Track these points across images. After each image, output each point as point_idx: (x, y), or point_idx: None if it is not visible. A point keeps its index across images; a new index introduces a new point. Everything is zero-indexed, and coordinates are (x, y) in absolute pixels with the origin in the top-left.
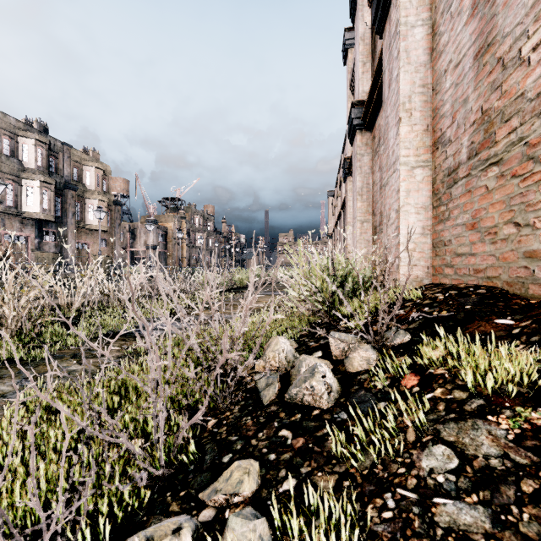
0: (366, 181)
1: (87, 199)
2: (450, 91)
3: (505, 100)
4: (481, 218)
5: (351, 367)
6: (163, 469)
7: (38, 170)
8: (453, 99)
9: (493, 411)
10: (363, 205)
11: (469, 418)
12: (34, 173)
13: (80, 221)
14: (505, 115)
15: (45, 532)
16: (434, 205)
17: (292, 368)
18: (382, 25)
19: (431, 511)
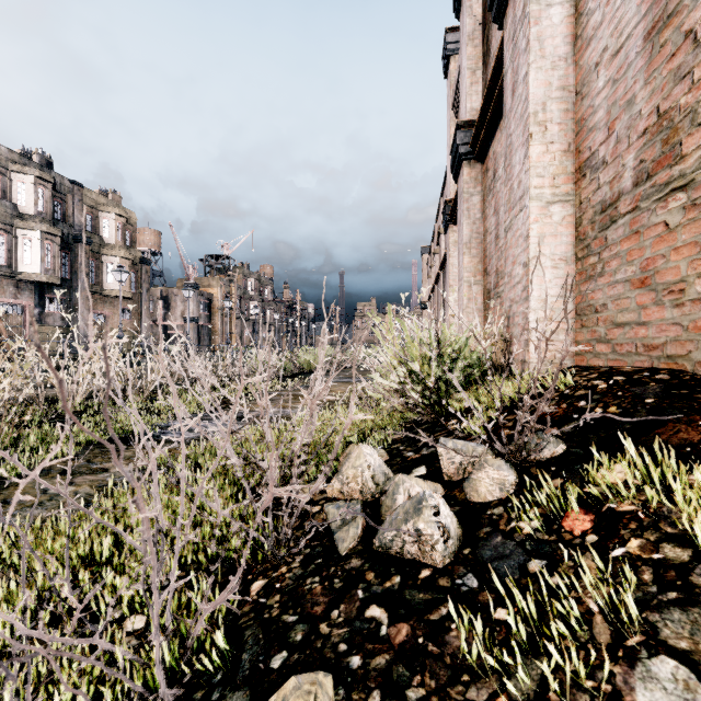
0: (476, 229)
1: (105, 255)
2: (606, 92)
3: (700, 91)
4: (657, 270)
5: (475, 494)
6: (164, 690)
7: (39, 217)
8: (610, 102)
9: None
10: (471, 262)
11: None
12: (33, 221)
13: (96, 284)
14: (700, 114)
15: None
16: (578, 256)
17: (382, 494)
18: (502, 9)
19: None
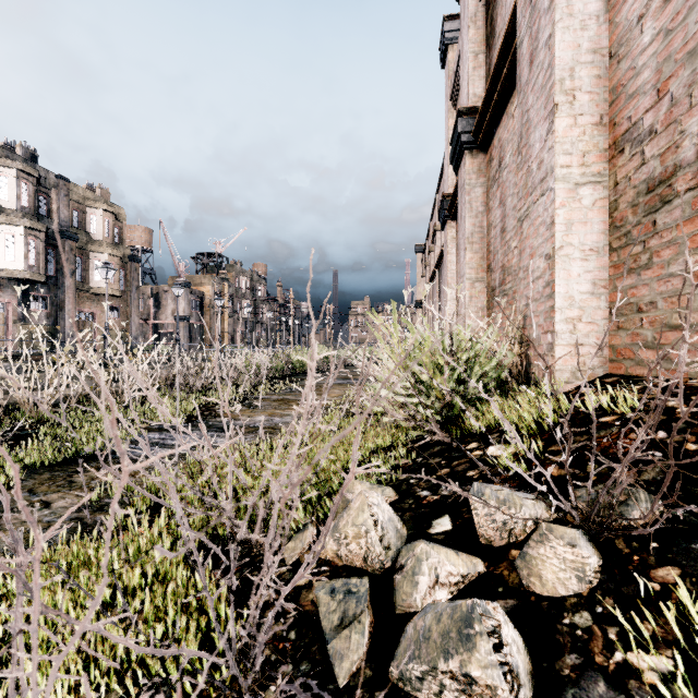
0: (478, 223)
1: (92, 252)
2: (654, 47)
3: None
4: None
5: (536, 581)
6: None
7: (22, 212)
8: (661, 58)
9: None
10: (474, 258)
11: None
12: (16, 216)
13: (83, 282)
14: None
15: None
16: (613, 246)
17: (397, 570)
18: None
19: None
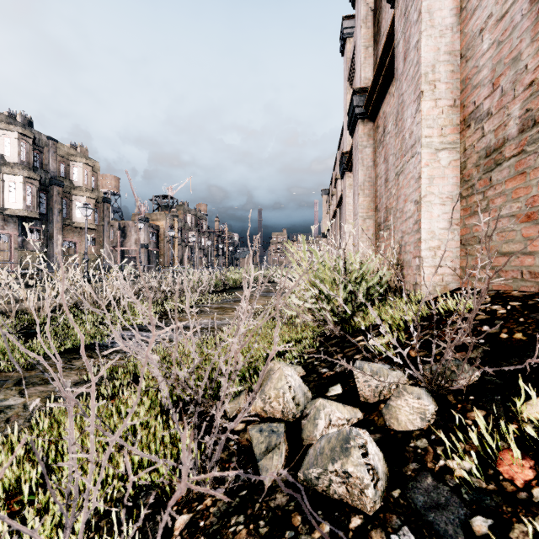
0: (368, 174)
1: (74, 195)
2: (490, 53)
3: None
4: None
5: (395, 422)
6: None
7: (21, 165)
8: (494, 61)
9: None
10: (365, 201)
11: None
12: (17, 168)
13: (67, 218)
14: None
15: None
16: (463, 195)
17: (303, 417)
18: None
19: None
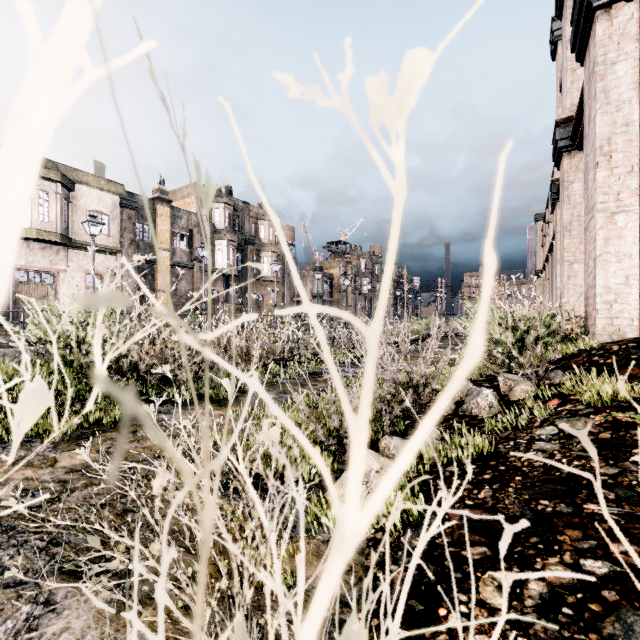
0: (576, 213)
1: (262, 252)
2: None
3: None
4: None
5: (513, 396)
6: (387, 428)
7: (226, 230)
8: None
9: (595, 413)
10: (571, 243)
11: (578, 416)
12: (223, 234)
13: (257, 273)
14: None
15: (343, 436)
16: (639, 253)
17: (465, 396)
18: (582, 55)
19: (531, 445)
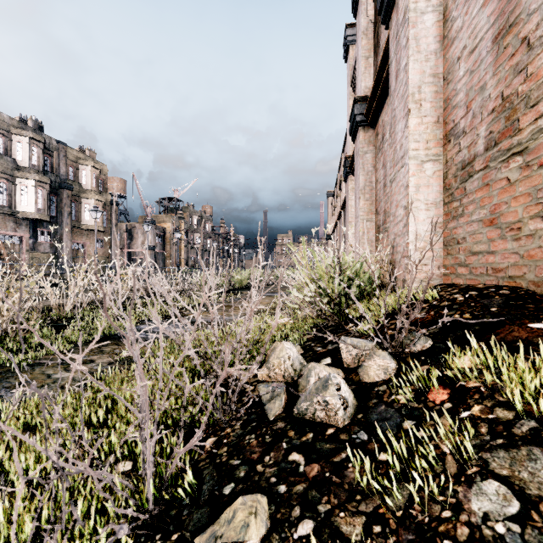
0: (369, 179)
1: (83, 198)
2: (465, 79)
3: (532, 83)
4: (501, 213)
5: (366, 377)
6: (152, 506)
7: (32, 169)
8: (468, 87)
9: None
10: (365, 204)
11: (522, 444)
12: (28, 172)
13: (76, 221)
14: (532, 99)
15: None
16: (445, 201)
17: (299, 377)
18: (388, 14)
19: None
